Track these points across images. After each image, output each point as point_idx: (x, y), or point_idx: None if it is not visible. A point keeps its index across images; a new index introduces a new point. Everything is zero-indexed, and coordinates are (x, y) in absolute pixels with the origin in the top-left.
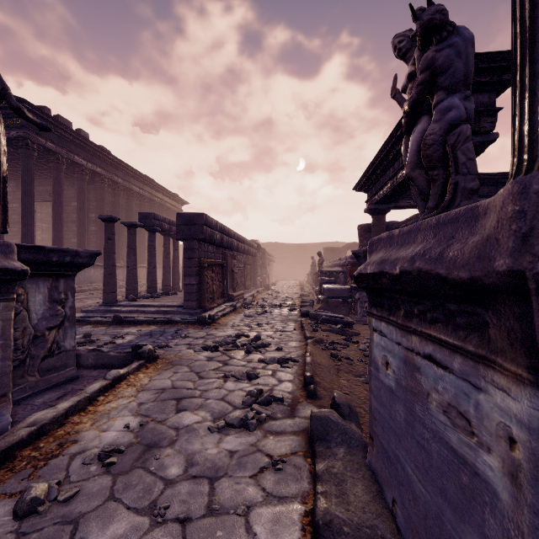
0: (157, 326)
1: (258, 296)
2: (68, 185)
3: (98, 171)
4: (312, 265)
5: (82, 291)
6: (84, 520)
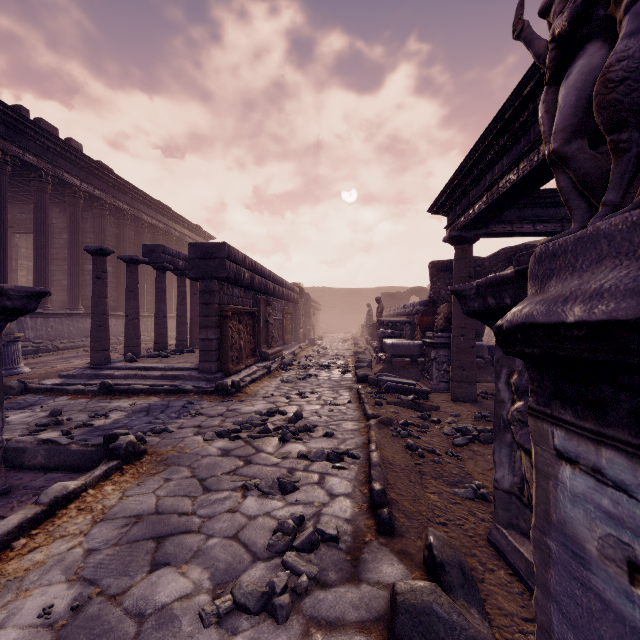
0: (160, 397)
1: (300, 354)
2: (59, 212)
3: (97, 194)
4: (367, 314)
5: (73, 348)
6: None
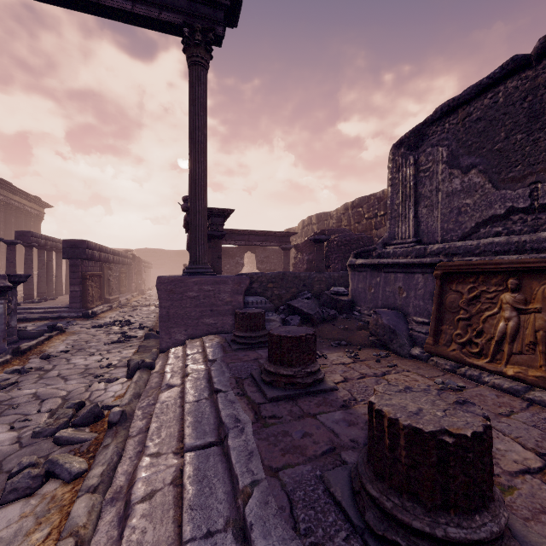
0: (49, 321)
1: (132, 300)
2: None
3: None
4: None
5: None
6: (67, 358)
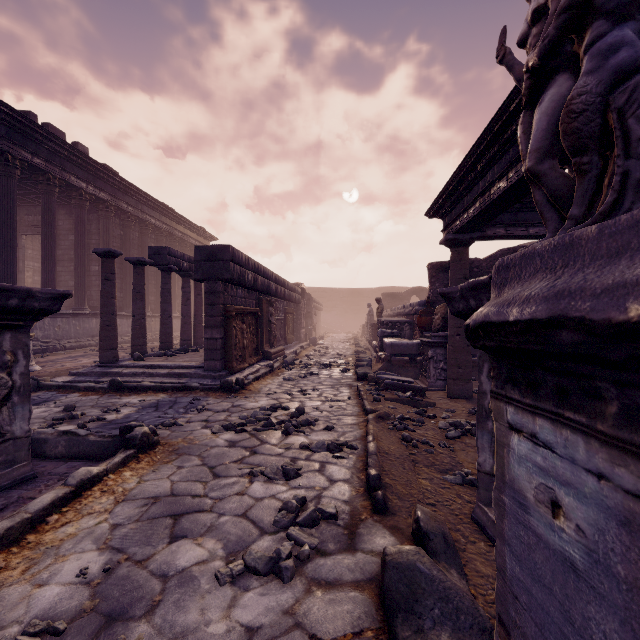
0: (168, 394)
1: (302, 353)
2: (65, 214)
3: (102, 196)
4: (368, 315)
5: (80, 347)
6: None
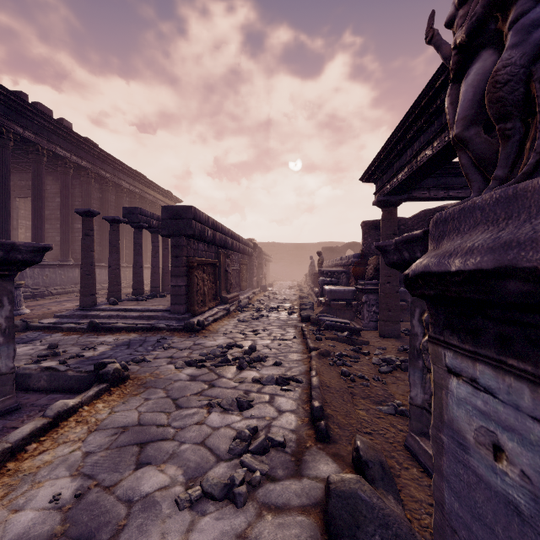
0: (138, 333)
1: (254, 298)
2: (52, 180)
3: (84, 165)
4: (310, 265)
5: (65, 293)
6: None
